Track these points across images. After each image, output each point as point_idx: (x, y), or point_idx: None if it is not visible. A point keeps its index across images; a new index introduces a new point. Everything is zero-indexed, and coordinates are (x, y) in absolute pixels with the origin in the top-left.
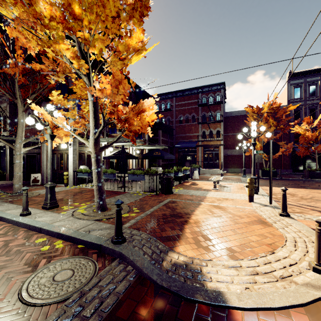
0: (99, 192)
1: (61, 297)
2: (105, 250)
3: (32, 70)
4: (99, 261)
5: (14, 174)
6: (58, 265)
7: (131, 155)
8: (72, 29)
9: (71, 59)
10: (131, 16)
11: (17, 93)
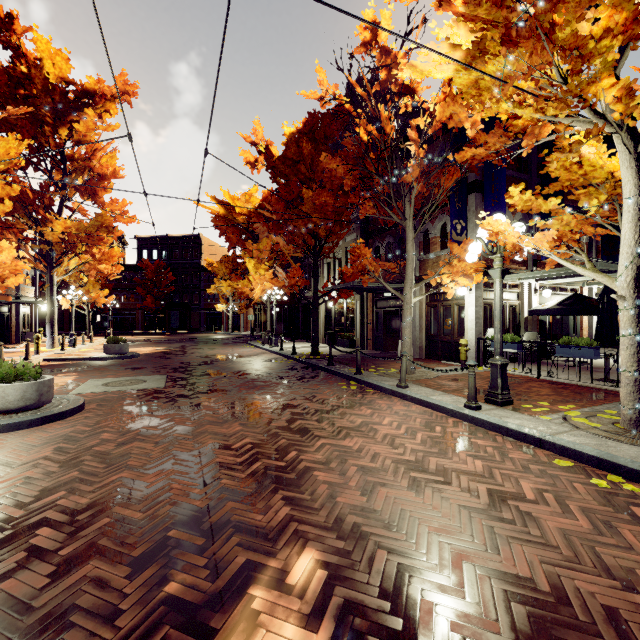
0: (639, 388)
1: None
2: None
3: (429, 168)
4: None
5: (403, 340)
6: None
7: None
8: None
9: (613, 104)
10: None
11: (411, 210)
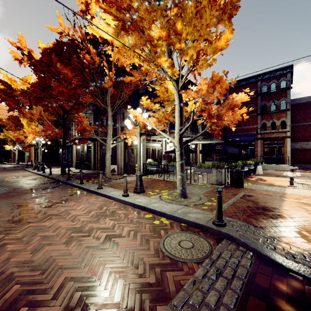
0: (181, 181)
1: (196, 259)
2: (209, 230)
3: (118, 83)
4: (208, 238)
5: (106, 165)
6: (176, 236)
7: (190, 149)
8: (172, 44)
9: (167, 68)
10: (220, 19)
11: (109, 101)
